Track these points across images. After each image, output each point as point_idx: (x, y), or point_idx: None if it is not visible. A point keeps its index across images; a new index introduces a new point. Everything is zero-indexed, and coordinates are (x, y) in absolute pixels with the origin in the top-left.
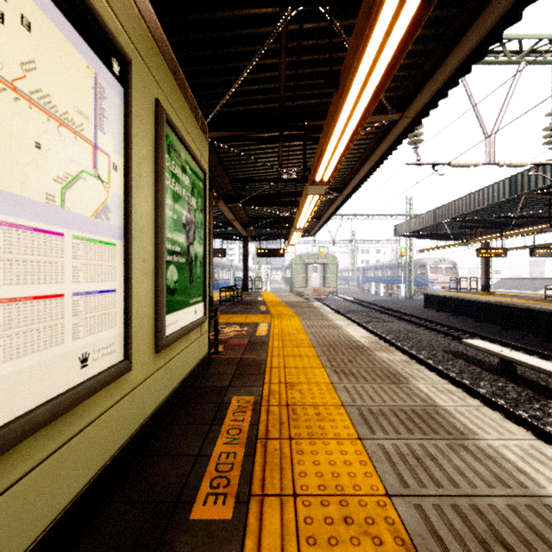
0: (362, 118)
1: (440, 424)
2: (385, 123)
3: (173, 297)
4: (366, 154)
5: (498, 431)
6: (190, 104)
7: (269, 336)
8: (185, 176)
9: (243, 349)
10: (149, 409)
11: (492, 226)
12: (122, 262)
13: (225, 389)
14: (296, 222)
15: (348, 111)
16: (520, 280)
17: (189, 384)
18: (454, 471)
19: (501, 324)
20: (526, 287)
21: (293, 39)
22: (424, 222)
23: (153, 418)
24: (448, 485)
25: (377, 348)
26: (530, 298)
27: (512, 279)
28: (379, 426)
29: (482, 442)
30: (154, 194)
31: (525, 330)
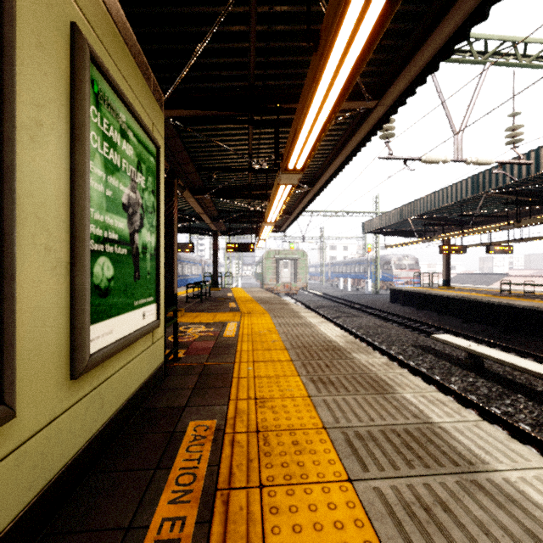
0: (343, 91)
1: (441, 450)
2: (360, 111)
3: (106, 300)
4: (338, 146)
5: (509, 457)
6: (135, 57)
7: (238, 338)
8: (126, 143)
9: (208, 354)
10: (60, 461)
11: (453, 224)
12: None
13: (181, 410)
14: (267, 216)
15: (328, 80)
16: (473, 275)
17: (134, 406)
18: (477, 528)
19: (463, 318)
20: (479, 282)
21: (264, 2)
22: (391, 219)
23: (67, 472)
24: None
25: (354, 348)
26: (487, 293)
27: (467, 274)
28: (371, 458)
29: (497, 476)
30: (70, 156)
31: (485, 323)
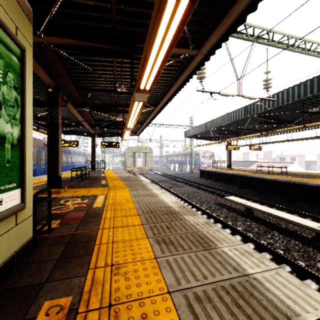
0: (181, 25)
1: (263, 305)
2: (187, 56)
3: None
4: (172, 81)
5: (310, 304)
6: None
7: (104, 207)
8: None
9: (78, 223)
10: None
11: (233, 133)
12: None
13: (39, 288)
14: (127, 123)
15: (170, 11)
16: (241, 162)
17: None
18: None
19: (239, 186)
20: (243, 165)
21: None
22: (200, 129)
23: None
24: None
25: (184, 211)
26: (250, 171)
27: (237, 161)
28: None
29: None
30: None
31: (250, 188)
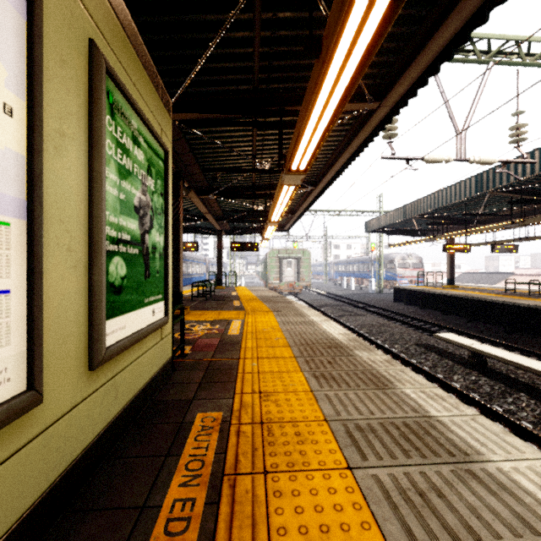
0: (345, 95)
1: (438, 442)
2: (362, 112)
3: (120, 297)
4: (341, 147)
5: (503, 449)
6: (146, 66)
7: (242, 335)
8: (137, 149)
9: (213, 351)
10: (79, 445)
11: (458, 223)
12: (23, 250)
13: (189, 403)
14: (270, 215)
15: (329, 85)
16: (479, 274)
17: (144, 399)
18: (469, 512)
19: (467, 317)
20: (484, 281)
21: (268, 9)
22: (395, 218)
23: (86, 456)
24: (466, 536)
25: (356, 346)
26: (492, 292)
27: (472, 273)
28: (370, 448)
29: (490, 466)
30: (88, 163)
31: (489, 322)
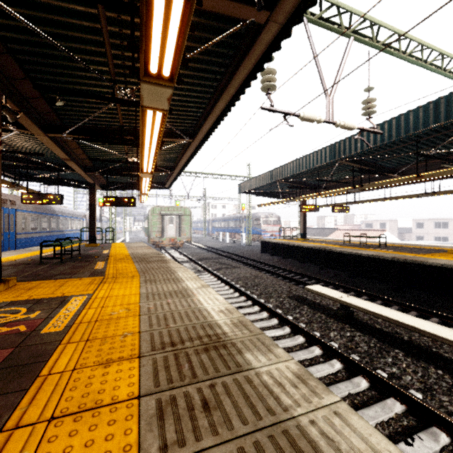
0: None
1: None
2: (248, 26)
3: None
4: (220, 89)
5: None
6: None
7: (67, 332)
8: None
9: None
10: None
11: (310, 187)
12: None
13: None
14: (140, 162)
15: None
16: (316, 229)
17: None
18: None
19: (320, 265)
20: (320, 234)
21: None
22: (263, 181)
23: None
24: None
25: (245, 338)
26: (334, 243)
27: (311, 228)
28: None
29: None
30: None
31: (336, 269)
